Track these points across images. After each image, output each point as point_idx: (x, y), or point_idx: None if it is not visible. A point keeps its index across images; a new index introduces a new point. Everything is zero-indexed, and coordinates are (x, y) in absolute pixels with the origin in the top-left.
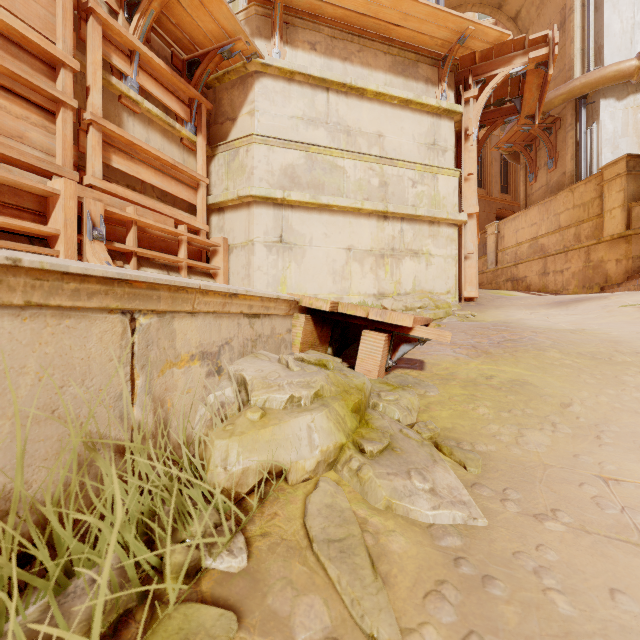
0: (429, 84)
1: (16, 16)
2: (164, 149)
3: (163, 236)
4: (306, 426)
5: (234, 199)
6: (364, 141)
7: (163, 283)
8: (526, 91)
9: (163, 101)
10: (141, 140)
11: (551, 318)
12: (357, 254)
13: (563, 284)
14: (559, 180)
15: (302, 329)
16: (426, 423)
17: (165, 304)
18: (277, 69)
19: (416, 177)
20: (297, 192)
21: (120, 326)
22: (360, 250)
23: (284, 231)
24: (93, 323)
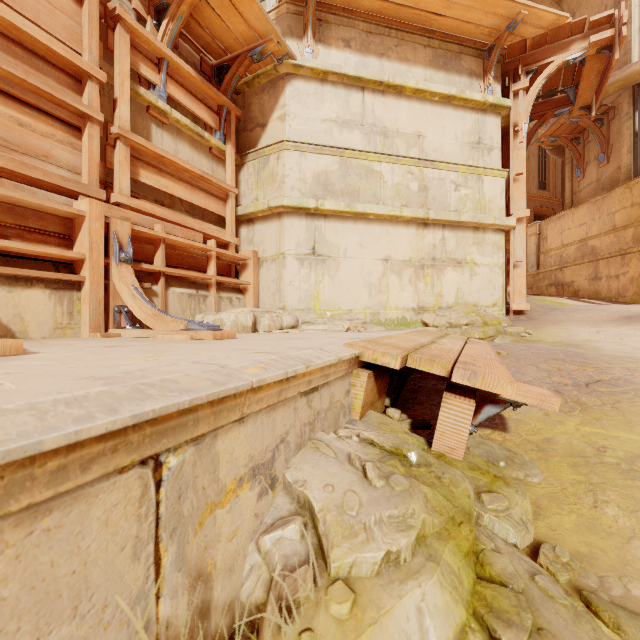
0: (473, 77)
1: (41, 28)
2: (193, 160)
3: (192, 252)
4: (415, 610)
5: (264, 210)
6: (402, 143)
7: (202, 401)
8: (583, 79)
9: (192, 110)
10: (169, 152)
11: (626, 340)
12: (395, 265)
13: (619, 290)
14: (613, 175)
15: (363, 390)
16: (555, 551)
17: (205, 425)
18: (309, 70)
19: (459, 179)
20: (331, 201)
21: (138, 485)
22: (398, 261)
23: (317, 242)
24: (93, 502)
